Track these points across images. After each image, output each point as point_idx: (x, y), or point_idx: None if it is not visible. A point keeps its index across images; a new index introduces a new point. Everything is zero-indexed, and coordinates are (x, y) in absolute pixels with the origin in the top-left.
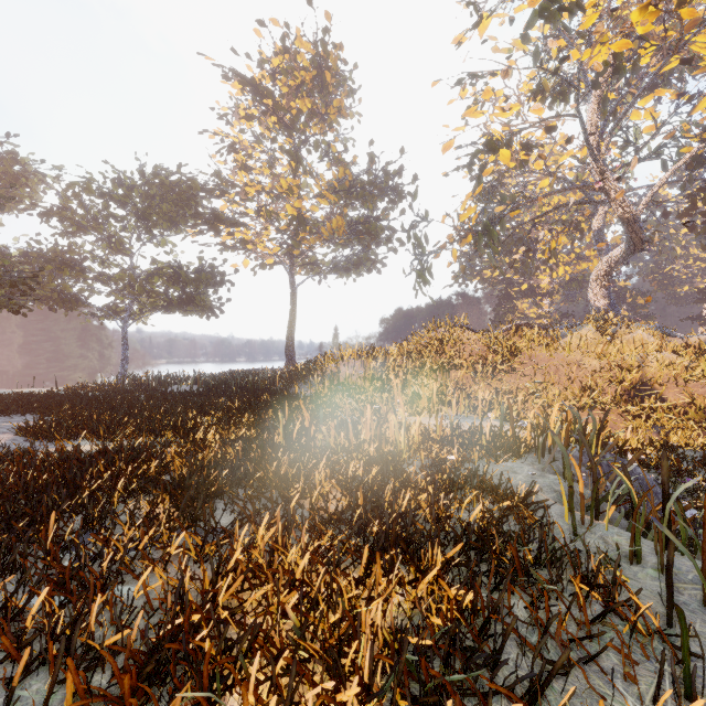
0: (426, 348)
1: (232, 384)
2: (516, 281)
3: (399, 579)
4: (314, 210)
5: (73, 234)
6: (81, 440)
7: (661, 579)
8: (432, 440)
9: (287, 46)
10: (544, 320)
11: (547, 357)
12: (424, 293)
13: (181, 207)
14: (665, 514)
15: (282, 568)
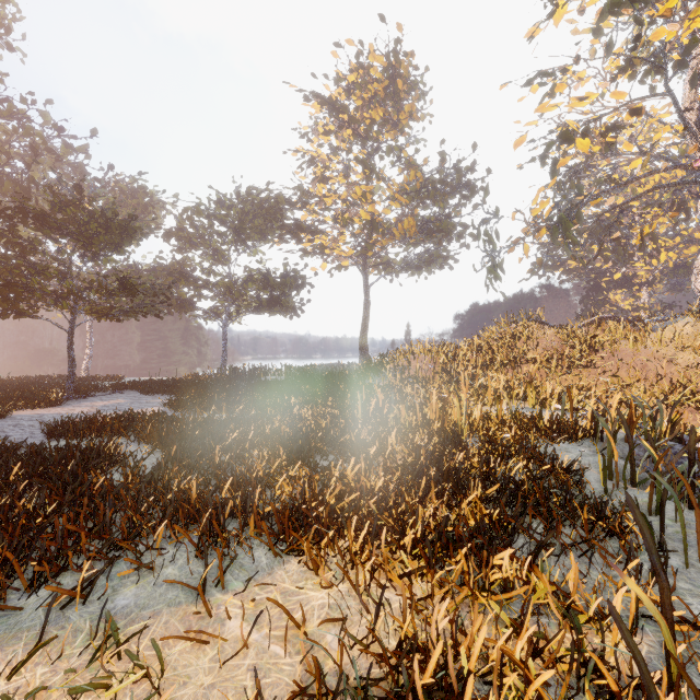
0: (497, 343)
1: (314, 375)
2: (608, 271)
3: (448, 500)
4: (387, 213)
5: (186, 250)
6: (208, 413)
7: (673, 526)
8: (493, 423)
9: (361, 63)
10: (642, 312)
11: (633, 352)
12: (495, 289)
13: (269, 221)
14: (689, 479)
15: (366, 488)
